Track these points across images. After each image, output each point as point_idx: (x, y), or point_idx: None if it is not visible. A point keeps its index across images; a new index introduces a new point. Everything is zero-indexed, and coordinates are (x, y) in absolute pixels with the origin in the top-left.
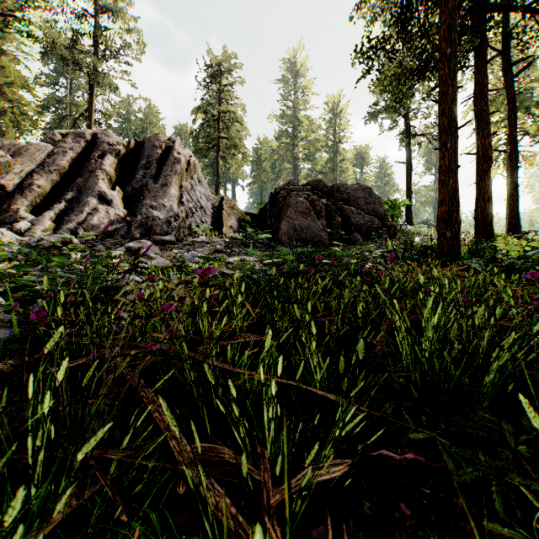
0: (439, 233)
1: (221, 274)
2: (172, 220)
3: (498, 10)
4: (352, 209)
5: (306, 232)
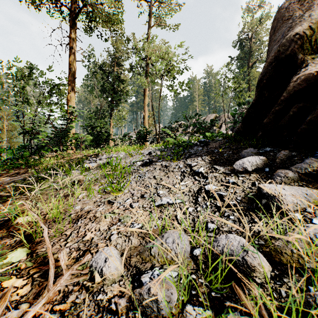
0: None
1: None
2: None
3: None
4: None
5: None
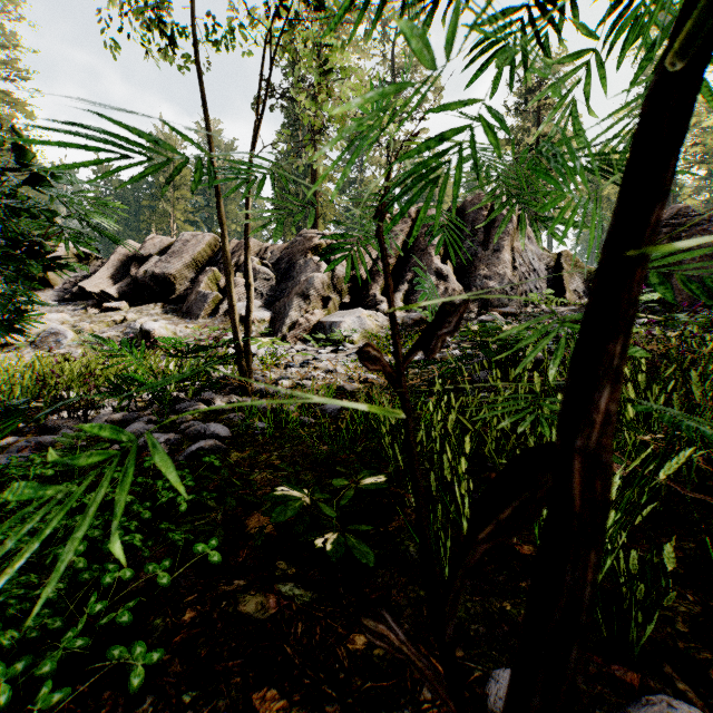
0: None
1: None
2: (508, 289)
3: None
4: None
5: None
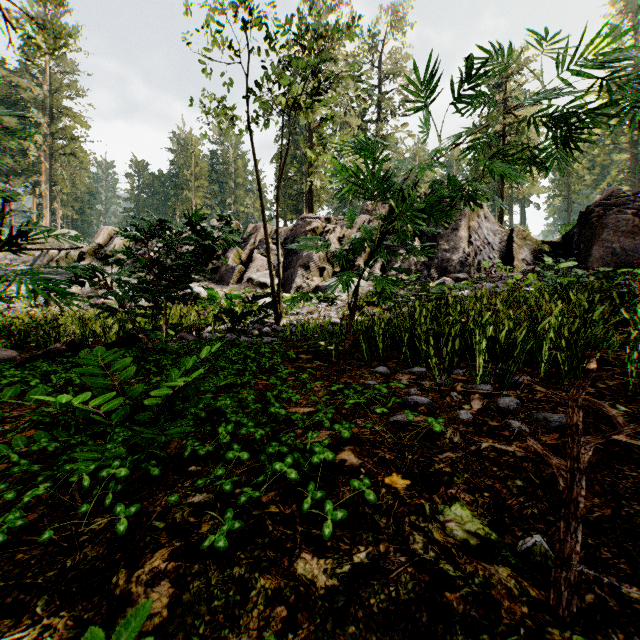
0: None
1: None
2: (463, 260)
3: None
4: None
5: (632, 255)
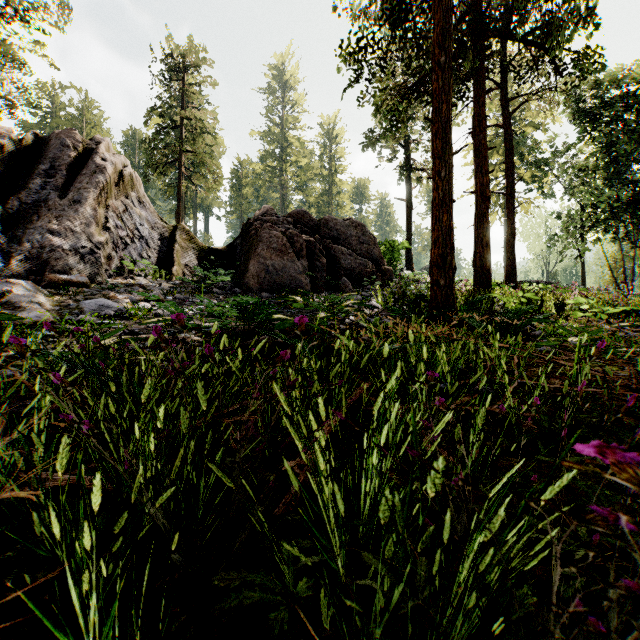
0: (432, 280)
1: (127, 333)
2: (86, 252)
3: (497, 35)
4: (342, 249)
5: (282, 276)
